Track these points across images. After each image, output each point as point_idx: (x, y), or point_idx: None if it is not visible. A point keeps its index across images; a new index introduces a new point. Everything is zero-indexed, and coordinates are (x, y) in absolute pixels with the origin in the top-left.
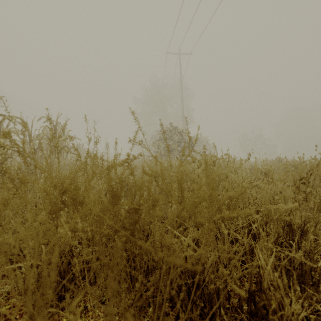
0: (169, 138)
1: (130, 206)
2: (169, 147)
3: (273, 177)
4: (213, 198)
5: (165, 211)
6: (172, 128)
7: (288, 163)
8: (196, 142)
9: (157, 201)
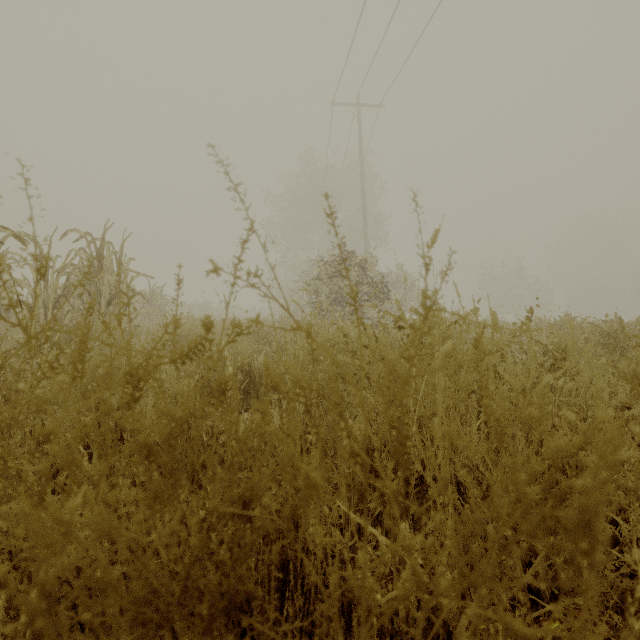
0: (338, 276)
1: (219, 508)
2: (338, 293)
3: (580, 364)
4: (594, 548)
5: (332, 436)
6: (345, 255)
7: (594, 327)
8: (393, 283)
9: (316, 490)
